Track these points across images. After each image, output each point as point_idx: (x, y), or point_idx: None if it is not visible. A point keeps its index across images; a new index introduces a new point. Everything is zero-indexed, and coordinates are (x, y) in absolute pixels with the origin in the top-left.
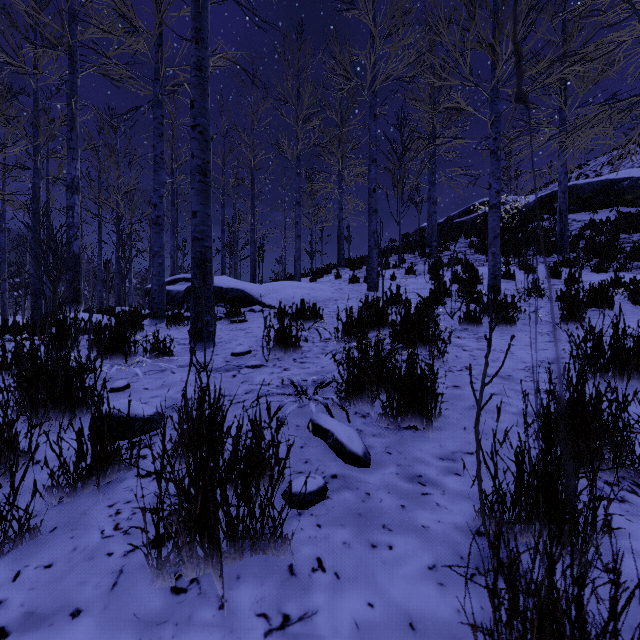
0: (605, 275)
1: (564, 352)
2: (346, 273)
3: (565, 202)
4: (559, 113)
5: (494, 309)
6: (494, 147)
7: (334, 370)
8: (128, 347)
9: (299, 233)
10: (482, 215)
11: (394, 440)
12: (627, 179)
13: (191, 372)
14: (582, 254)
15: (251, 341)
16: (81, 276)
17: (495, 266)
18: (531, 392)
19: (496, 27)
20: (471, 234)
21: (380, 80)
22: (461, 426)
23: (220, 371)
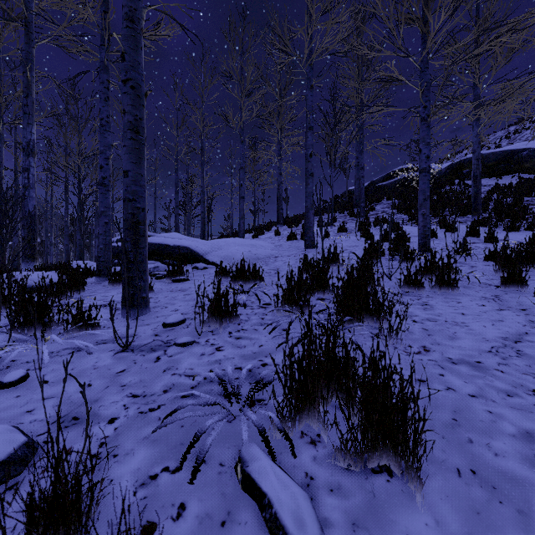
0: (517, 234)
1: (523, 325)
2: (284, 230)
3: (479, 168)
4: (473, 89)
5: (432, 270)
6: (424, 114)
7: (273, 351)
8: (48, 318)
9: (243, 194)
10: (400, 180)
11: (363, 504)
12: (525, 150)
13: (110, 352)
14: (492, 214)
15: (188, 306)
16: (36, 234)
17: (425, 226)
18: (517, 392)
19: (426, 2)
20: (392, 196)
21: (316, 53)
22: (452, 466)
23: (144, 351)
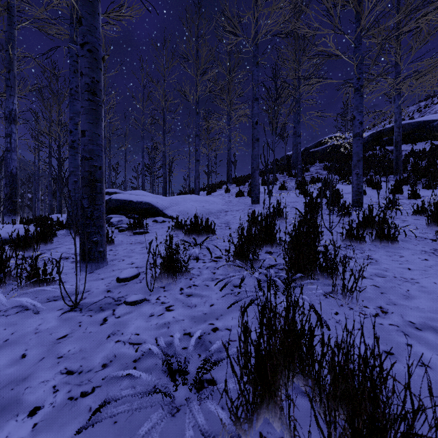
0: (435, 191)
1: None
2: (233, 188)
3: (400, 135)
4: (395, 68)
5: (370, 225)
6: (358, 85)
7: (225, 312)
8: (3, 273)
9: (198, 158)
10: (330, 146)
11: None
12: (436, 120)
13: (58, 311)
14: (411, 175)
15: (144, 259)
16: (18, 191)
17: (359, 184)
18: None
19: None
20: (324, 160)
21: (261, 34)
22: None
23: (92, 310)
